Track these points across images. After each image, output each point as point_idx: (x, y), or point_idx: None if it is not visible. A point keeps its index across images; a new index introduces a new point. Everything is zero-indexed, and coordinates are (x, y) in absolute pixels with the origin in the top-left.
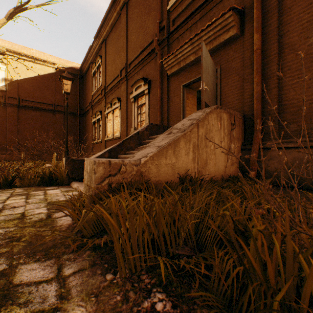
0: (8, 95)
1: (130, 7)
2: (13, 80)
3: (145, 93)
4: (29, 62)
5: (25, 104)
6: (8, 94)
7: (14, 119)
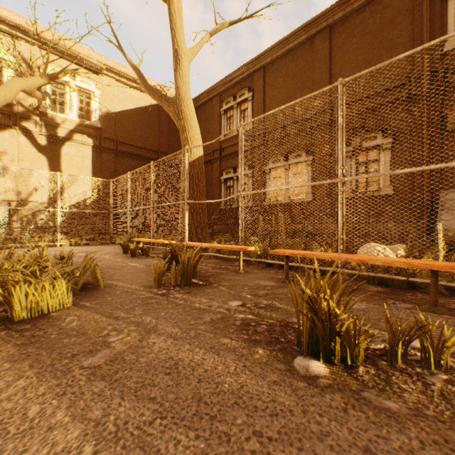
0: (103, 134)
1: (339, 33)
2: (109, 113)
3: (383, 147)
4: (128, 86)
5: (124, 150)
6: (103, 133)
7: (111, 171)
